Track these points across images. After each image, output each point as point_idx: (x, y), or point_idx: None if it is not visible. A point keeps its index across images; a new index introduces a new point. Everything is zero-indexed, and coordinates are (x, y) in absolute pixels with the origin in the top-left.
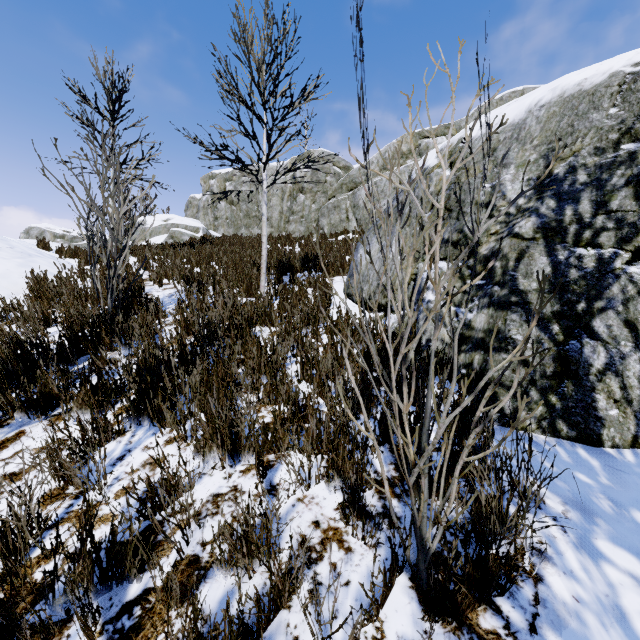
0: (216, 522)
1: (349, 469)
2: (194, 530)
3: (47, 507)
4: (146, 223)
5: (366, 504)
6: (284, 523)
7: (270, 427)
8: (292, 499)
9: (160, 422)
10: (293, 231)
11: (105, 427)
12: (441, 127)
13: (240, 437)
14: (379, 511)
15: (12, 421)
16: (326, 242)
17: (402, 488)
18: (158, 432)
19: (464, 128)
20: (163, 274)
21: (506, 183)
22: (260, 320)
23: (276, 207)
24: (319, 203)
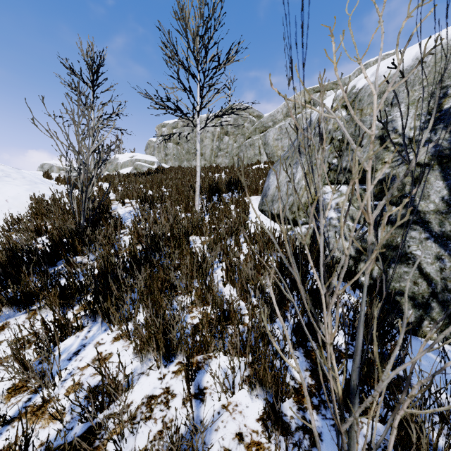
0: (148, 428)
1: (270, 380)
2: (128, 436)
3: (10, 400)
4: (118, 159)
5: (286, 415)
6: (210, 433)
7: (200, 327)
8: (217, 405)
9: (111, 320)
10: (220, 163)
11: (66, 325)
12: (330, 84)
13: (173, 340)
14: (299, 425)
15: (2, 313)
16: (244, 170)
17: (319, 398)
18: (109, 329)
19: (356, 78)
20: (126, 195)
21: (397, 119)
22: (194, 231)
23: (208, 146)
24: (239, 142)
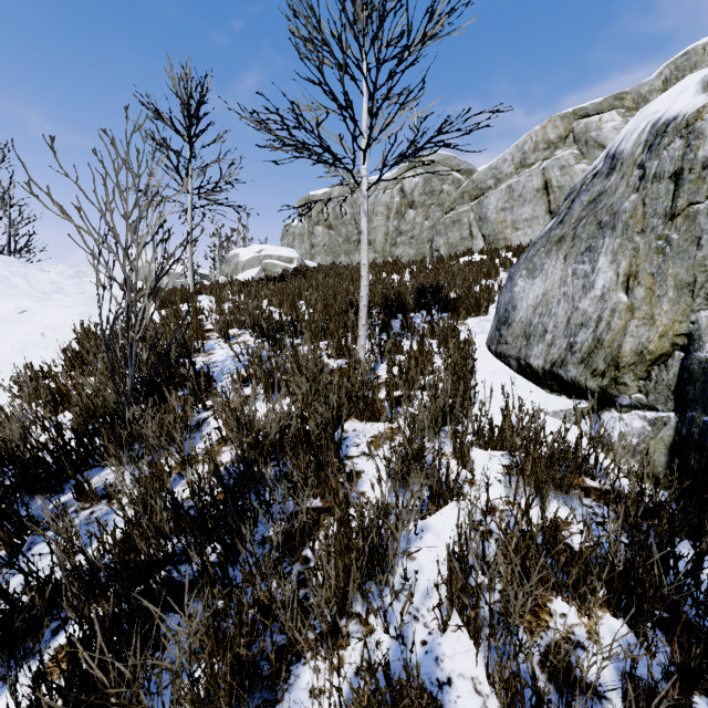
0: None
1: None
2: None
3: None
4: (239, 256)
5: None
6: None
7: None
8: None
9: None
10: (401, 255)
11: None
12: (608, 99)
13: None
14: None
15: None
16: (445, 267)
17: None
18: None
19: None
20: (235, 321)
21: None
22: (356, 411)
23: (380, 228)
24: (433, 219)
